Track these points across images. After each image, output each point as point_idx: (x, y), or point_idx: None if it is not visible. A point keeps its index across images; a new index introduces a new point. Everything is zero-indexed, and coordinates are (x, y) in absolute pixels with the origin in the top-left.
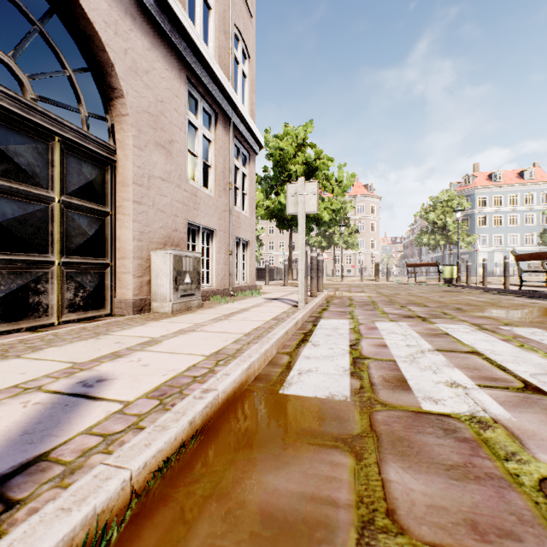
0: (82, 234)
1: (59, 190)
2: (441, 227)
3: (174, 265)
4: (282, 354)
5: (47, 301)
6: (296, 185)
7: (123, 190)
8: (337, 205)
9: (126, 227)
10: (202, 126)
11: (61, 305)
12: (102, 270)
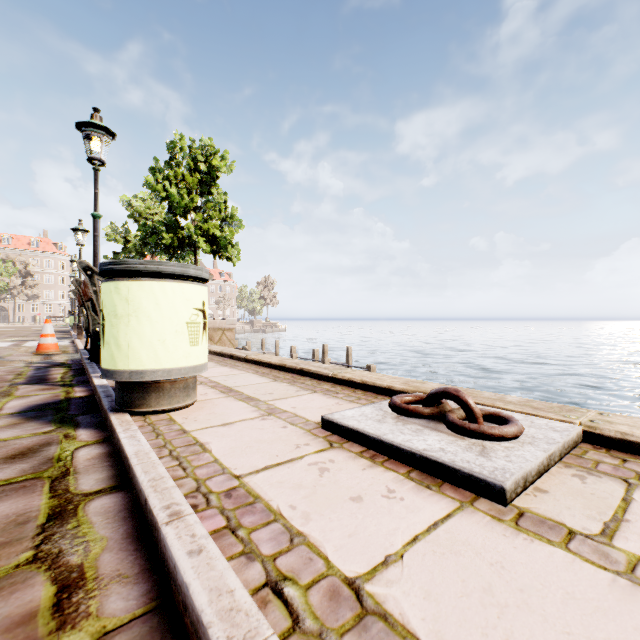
0: None
1: None
2: None
3: None
4: None
5: None
6: None
7: None
8: (5, 284)
9: None
10: None
11: None
12: None
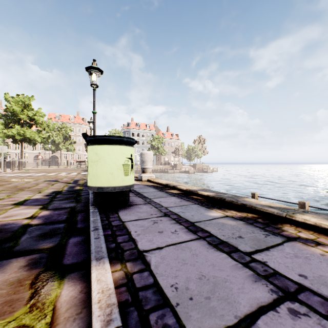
0: None
1: None
2: None
3: None
4: None
5: None
6: (1, 146)
7: None
8: (46, 136)
9: None
10: None
11: None
12: None
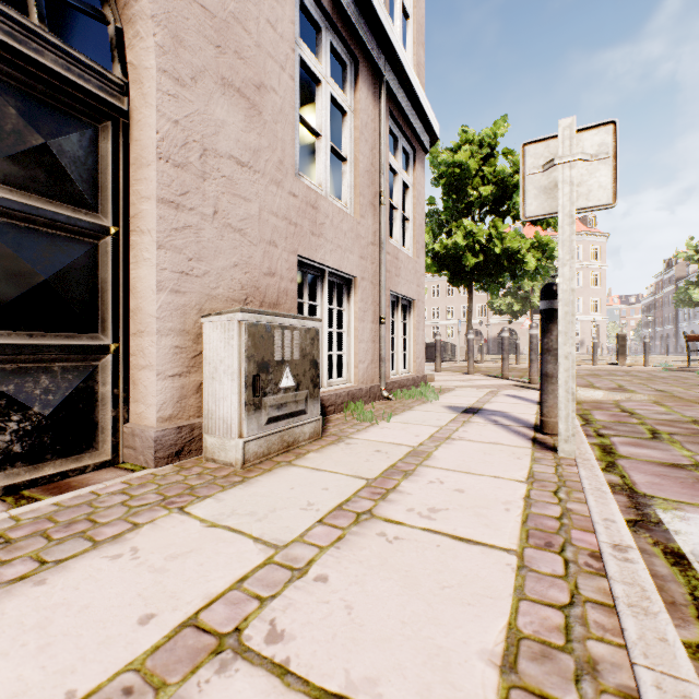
0: (17, 275)
1: None
2: None
3: (251, 348)
4: None
5: None
6: (547, 145)
7: (140, 176)
8: (549, 243)
9: (146, 262)
10: (330, 80)
11: None
12: (87, 362)
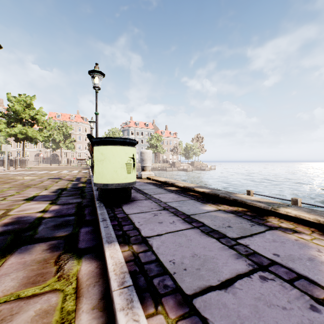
0: None
1: None
2: None
3: None
4: None
5: None
6: (5, 145)
7: None
8: (47, 134)
9: None
10: None
11: None
12: None
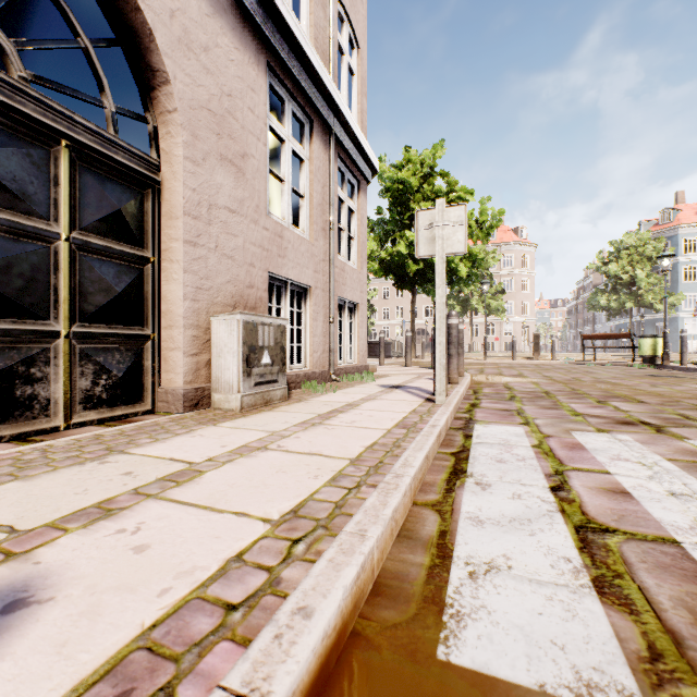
0: (105, 290)
1: (67, 222)
2: (627, 284)
3: (245, 337)
4: (423, 507)
5: (47, 393)
6: (431, 212)
7: (170, 224)
8: (478, 255)
9: (175, 281)
10: (291, 138)
11: (70, 399)
12: (138, 345)
